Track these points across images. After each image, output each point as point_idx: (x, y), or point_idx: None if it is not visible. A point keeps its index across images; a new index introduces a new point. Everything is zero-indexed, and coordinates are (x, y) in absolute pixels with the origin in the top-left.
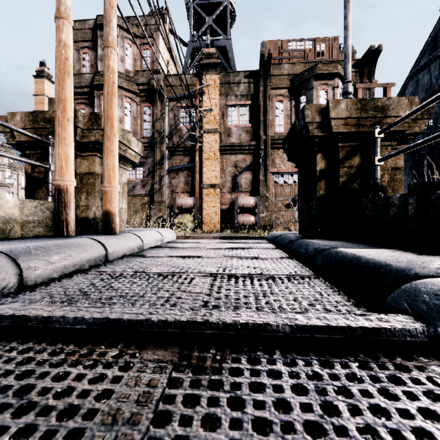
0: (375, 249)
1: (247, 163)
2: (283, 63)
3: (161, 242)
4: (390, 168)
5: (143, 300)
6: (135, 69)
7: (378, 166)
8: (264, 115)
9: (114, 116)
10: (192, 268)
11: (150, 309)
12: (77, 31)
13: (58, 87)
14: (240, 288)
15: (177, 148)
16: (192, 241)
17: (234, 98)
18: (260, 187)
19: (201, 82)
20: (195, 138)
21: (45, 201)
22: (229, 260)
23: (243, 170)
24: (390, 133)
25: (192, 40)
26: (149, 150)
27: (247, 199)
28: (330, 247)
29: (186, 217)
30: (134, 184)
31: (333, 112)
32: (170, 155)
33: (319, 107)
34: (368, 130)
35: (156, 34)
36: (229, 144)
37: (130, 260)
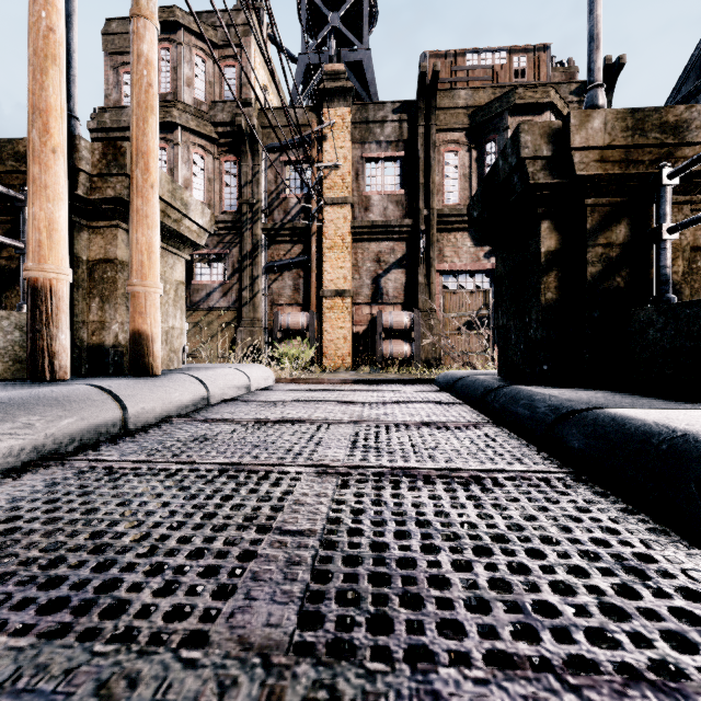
0: (692, 410)
1: (398, 256)
2: (458, 88)
3: (247, 389)
4: (688, 248)
5: (149, 563)
6: (210, 99)
7: (668, 242)
8: (425, 174)
9: (151, 150)
10: (295, 450)
11: (118, 658)
12: (114, 37)
13: (33, 85)
14: (408, 515)
15: (281, 230)
16: (303, 388)
17: (376, 147)
18: (420, 295)
19: (320, 120)
20: (311, 214)
21: (10, 312)
22: (374, 429)
23: (390, 266)
24: (689, 176)
25: (305, 52)
26: (234, 234)
27: (397, 316)
28: (587, 404)
29: (296, 346)
30: (209, 291)
31: (577, 135)
32: (269, 243)
33: (548, 128)
34: (646, 171)
35: (245, 41)
36: (367, 224)
37: (173, 429)
